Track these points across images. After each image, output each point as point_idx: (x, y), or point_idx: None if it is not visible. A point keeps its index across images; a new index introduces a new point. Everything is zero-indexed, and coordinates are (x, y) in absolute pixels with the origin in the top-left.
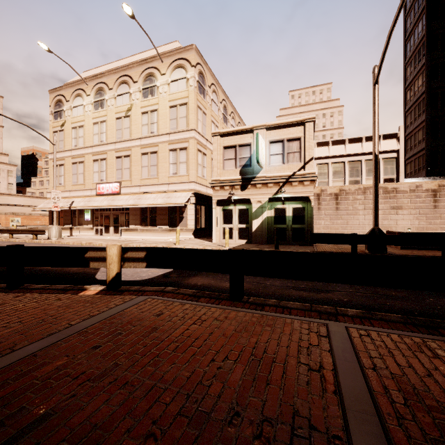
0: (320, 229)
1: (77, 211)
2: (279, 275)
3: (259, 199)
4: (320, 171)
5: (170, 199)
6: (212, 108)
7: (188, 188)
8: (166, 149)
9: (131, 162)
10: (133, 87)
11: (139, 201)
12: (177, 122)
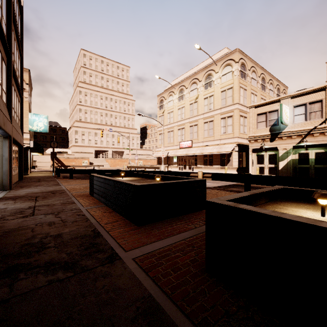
0: None
1: (170, 157)
2: (265, 184)
3: (284, 147)
4: None
5: (221, 149)
6: (251, 84)
7: (233, 141)
8: (219, 118)
9: (198, 128)
10: (199, 85)
11: (202, 151)
12: (226, 100)
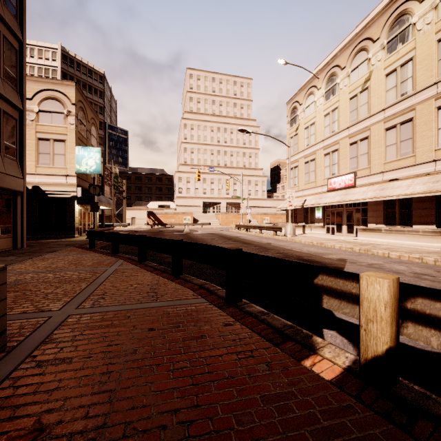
0: None
1: (309, 209)
2: None
3: None
4: None
5: (440, 183)
6: None
7: None
8: (430, 108)
9: (370, 144)
10: (372, 50)
11: (382, 193)
12: None
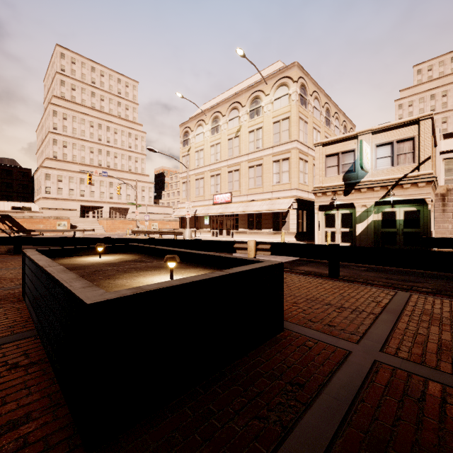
0: (446, 234)
1: (199, 217)
2: (366, 263)
3: (363, 203)
4: (448, 167)
5: (274, 205)
6: (313, 115)
7: (290, 194)
8: (270, 161)
9: (240, 175)
10: (241, 111)
11: (247, 208)
12: (280, 136)
